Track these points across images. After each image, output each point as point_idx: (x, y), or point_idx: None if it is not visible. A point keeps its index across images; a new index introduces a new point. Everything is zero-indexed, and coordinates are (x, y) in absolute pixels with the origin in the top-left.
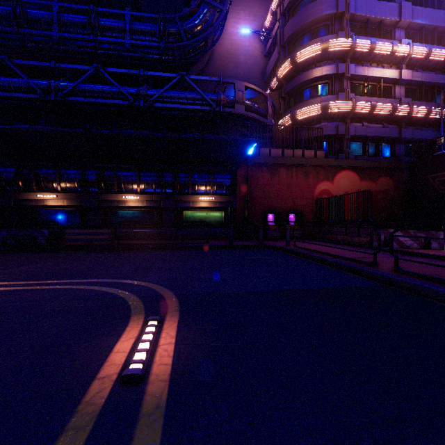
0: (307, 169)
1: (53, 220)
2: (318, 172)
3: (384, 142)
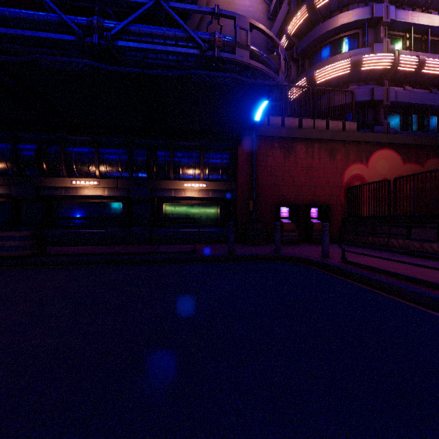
0: (333, 146)
1: None
2: (348, 151)
3: (430, 113)
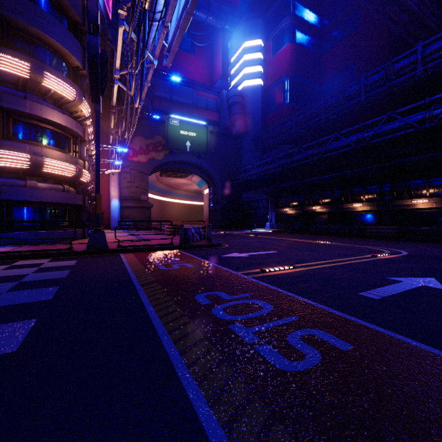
0: None
1: (360, 220)
2: None
3: None
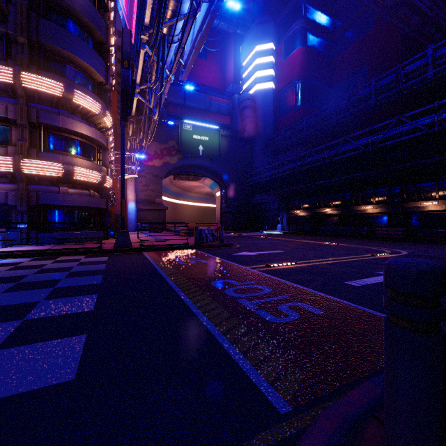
0: None
1: (370, 222)
2: None
3: None
